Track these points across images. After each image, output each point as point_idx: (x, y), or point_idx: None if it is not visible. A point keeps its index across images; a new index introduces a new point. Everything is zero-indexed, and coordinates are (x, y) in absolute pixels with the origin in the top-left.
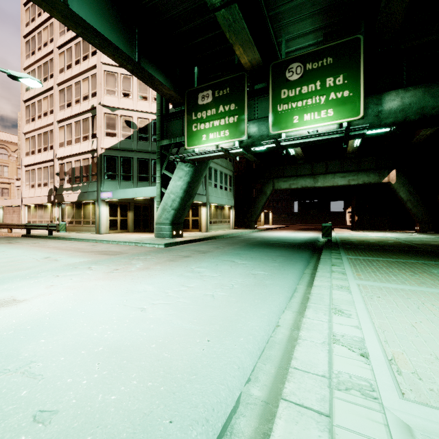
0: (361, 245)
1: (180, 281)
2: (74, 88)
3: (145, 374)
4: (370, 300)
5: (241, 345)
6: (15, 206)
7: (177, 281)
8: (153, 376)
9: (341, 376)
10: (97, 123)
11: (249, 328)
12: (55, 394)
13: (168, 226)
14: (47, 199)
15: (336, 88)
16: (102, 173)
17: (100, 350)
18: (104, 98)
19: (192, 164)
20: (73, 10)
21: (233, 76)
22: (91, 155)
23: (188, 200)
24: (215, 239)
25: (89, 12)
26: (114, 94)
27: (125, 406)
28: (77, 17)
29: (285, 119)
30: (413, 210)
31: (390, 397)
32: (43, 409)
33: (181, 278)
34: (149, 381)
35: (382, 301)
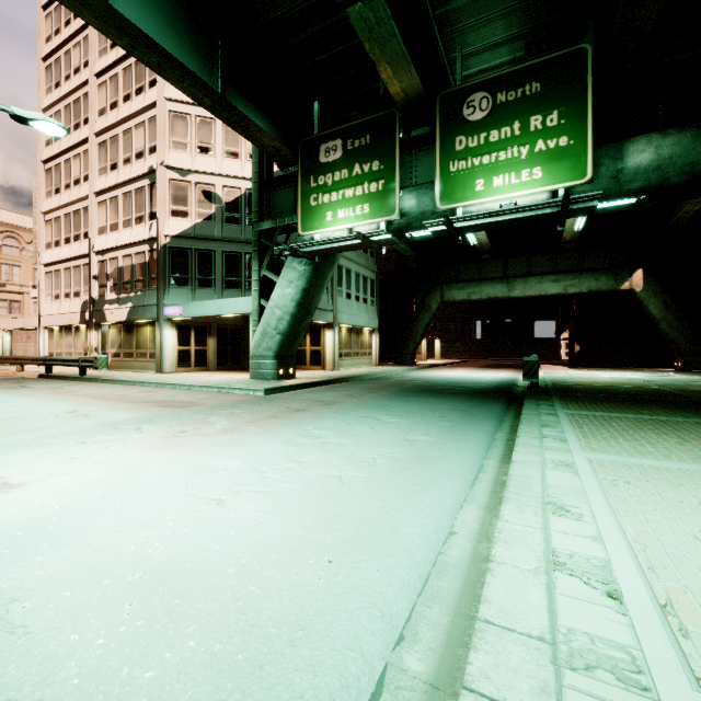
0: (588, 392)
1: (287, 452)
2: (122, 140)
3: (211, 626)
4: (614, 489)
5: (388, 570)
6: (30, 328)
7: (281, 452)
8: (227, 631)
9: (574, 640)
10: (157, 196)
11: (402, 539)
12: (42, 666)
13: (271, 361)
14: (79, 318)
15: (546, 133)
16: (166, 275)
17: (136, 579)
18: (169, 155)
19: (310, 259)
20: (115, 8)
21: (376, 116)
22: (149, 247)
23: (304, 319)
24: (347, 381)
25: (141, 11)
26: (186, 148)
27: (168, 694)
28: (122, 19)
29: (461, 185)
30: (671, 334)
31: (674, 687)
32: (15, 698)
33: (288, 447)
34: (218, 642)
35: (634, 490)
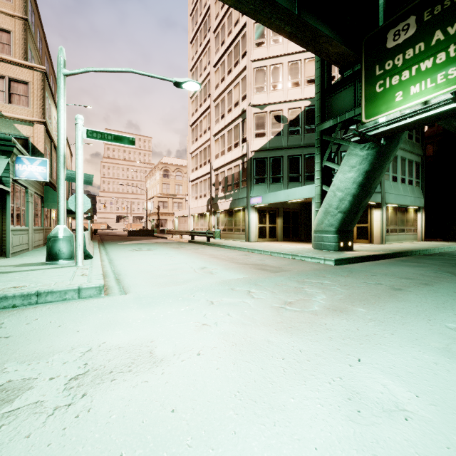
0: None
1: None
2: (226, 99)
3: None
4: None
5: None
6: (185, 216)
7: None
8: None
9: None
10: (246, 126)
11: None
12: None
13: (332, 235)
14: (206, 209)
15: None
16: (251, 177)
17: None
18: (253, 97)
19: (375, 142)
20: None
21: None
22: (241, 161)
23: (364, 198)
24: (405, 255)
25: None
26: (263, 90)
27: None
28: None
29: None
30: None
31: None
32: None
33: None
34: None
35: None
